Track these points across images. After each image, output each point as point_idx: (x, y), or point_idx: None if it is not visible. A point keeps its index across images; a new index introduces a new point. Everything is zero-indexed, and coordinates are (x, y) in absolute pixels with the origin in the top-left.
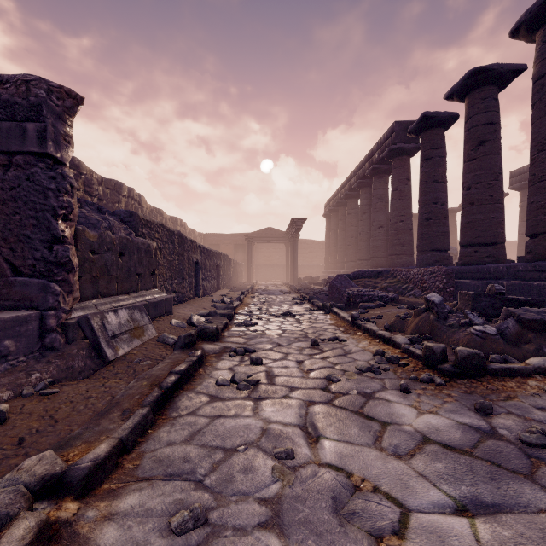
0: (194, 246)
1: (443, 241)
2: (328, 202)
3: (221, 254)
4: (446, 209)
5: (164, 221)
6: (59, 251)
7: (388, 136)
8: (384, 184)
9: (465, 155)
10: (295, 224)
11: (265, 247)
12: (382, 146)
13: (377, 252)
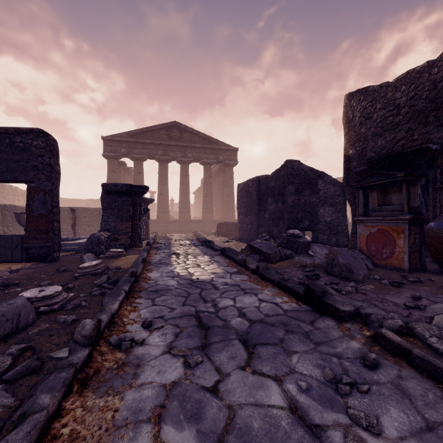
0: None
1: None
2: None
3: None
4: None
5: None
6: None
7: None
8: None
9: None
10: None
11: None
12: None
13: None
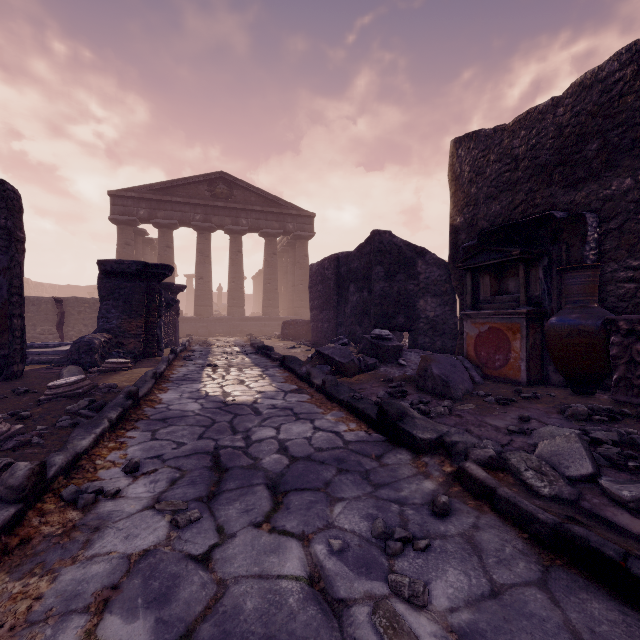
0: None
1: None
2: None
3: None
4: None
5: None
6: None
7: None
8: None
9: None
10: None
11: None
12: None
13: None
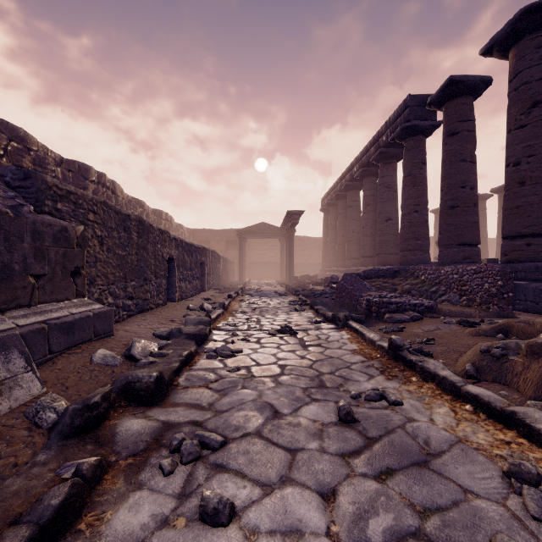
0: (165, 237)
1: (473, 233)
2: (326, 195)
3: (207, 250)
4: (476, 194)
5: (145, 213)
6: None
7: (400, 113)
8: (392, 171)
9: (511, 122)
10: (291, 218)
11: (259, 244)
12: (392, 126)
13: (384, 248)
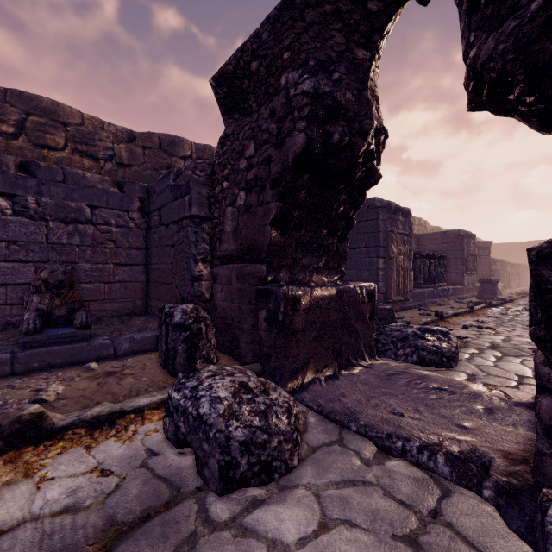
0: (507, 264)
1: None
2: None
3: (520, 265)
4: None
5: None
6: (492, 273)
7: None
8: None
9: None
10: None
11: None
12: None
13: None
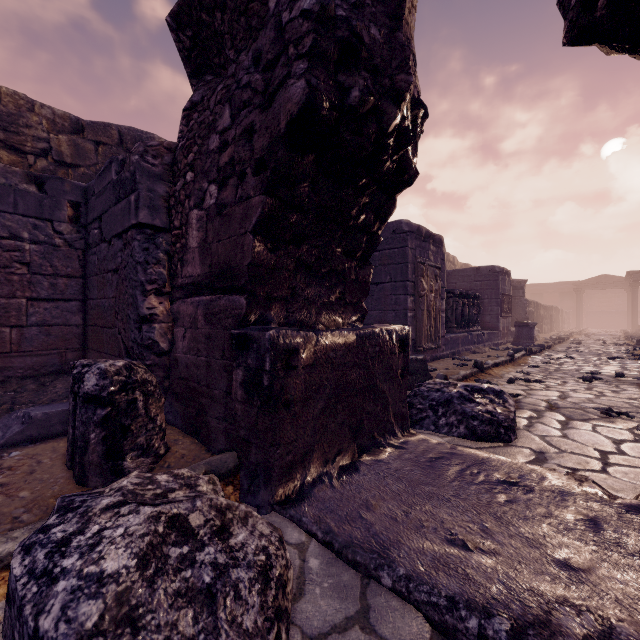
0: (540, 306)
1: None
2: None
3: (552, 307)
4: None
5: None
6: (527, 316)
7: None
8: None
9: None
10: (632, 276)
11: (600, 292)
12: None
13: None
